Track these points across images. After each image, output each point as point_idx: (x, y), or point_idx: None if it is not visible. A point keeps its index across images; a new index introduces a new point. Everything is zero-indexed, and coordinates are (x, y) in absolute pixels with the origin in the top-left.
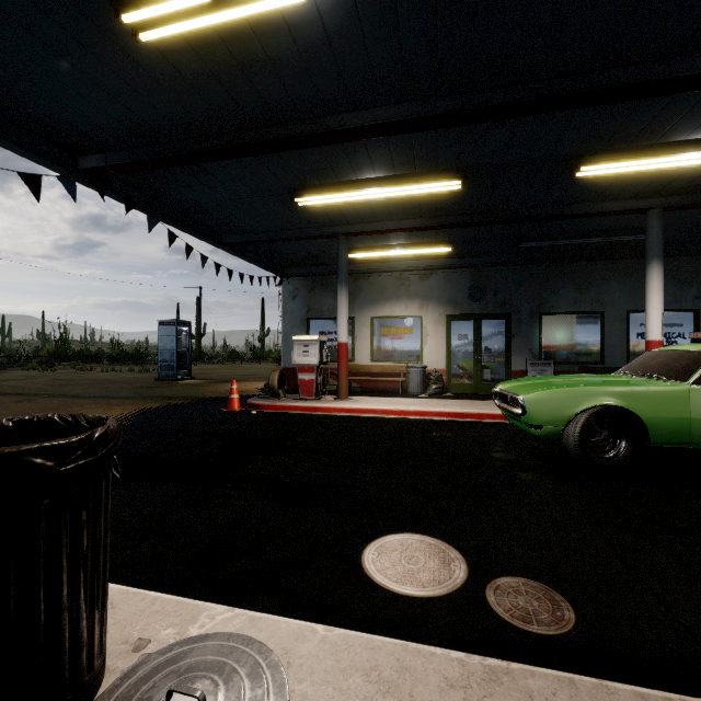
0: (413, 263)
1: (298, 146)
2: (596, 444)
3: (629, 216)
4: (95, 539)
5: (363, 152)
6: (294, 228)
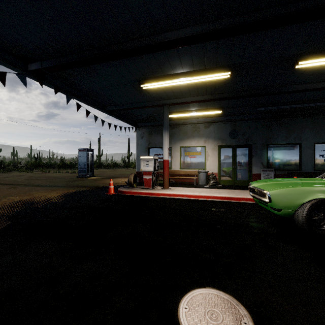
0: (201, 119)
1: (141, 53)
2: (315, 221)
3: (319, 92)
4: None
5: (176, 57)
6: (141, 102)
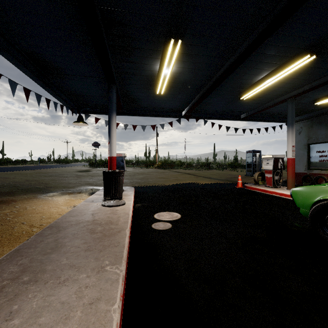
0: None
1: (213, 89)
2: None
3: None
4: (115, 183)
5: (243, 75)
6: (264, 104)
